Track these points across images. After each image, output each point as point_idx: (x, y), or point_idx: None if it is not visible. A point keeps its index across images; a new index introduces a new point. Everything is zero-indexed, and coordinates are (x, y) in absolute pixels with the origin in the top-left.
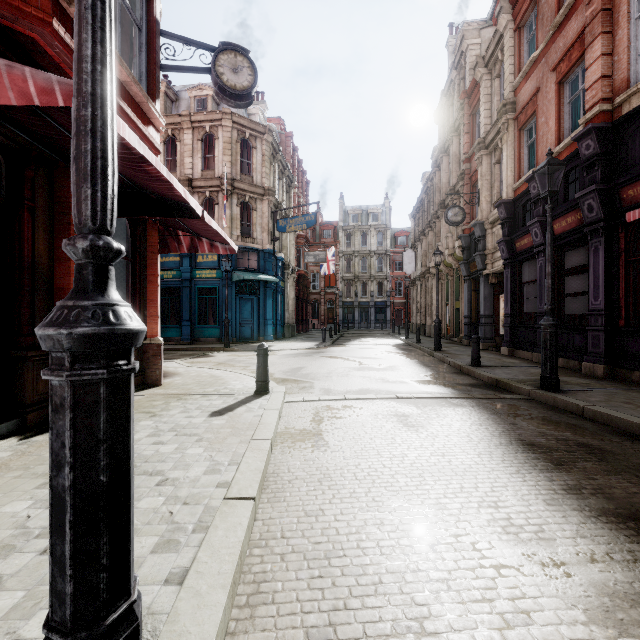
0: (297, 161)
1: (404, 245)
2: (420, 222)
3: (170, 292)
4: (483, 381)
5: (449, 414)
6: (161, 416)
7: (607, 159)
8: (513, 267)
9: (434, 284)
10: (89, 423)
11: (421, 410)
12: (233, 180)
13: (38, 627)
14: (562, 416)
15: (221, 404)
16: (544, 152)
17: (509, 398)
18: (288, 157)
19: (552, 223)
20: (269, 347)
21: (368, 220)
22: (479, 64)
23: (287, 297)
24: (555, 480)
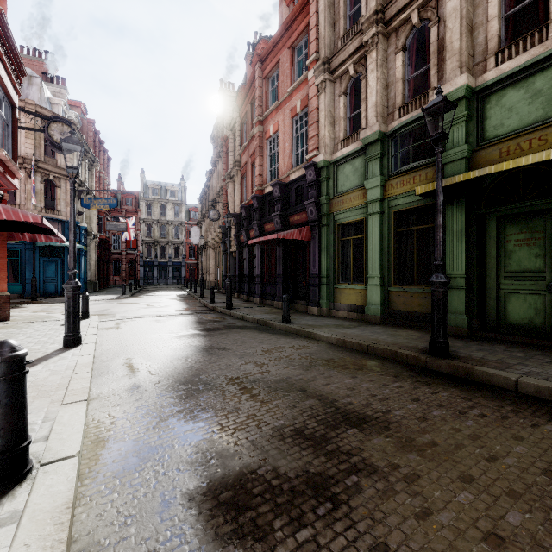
0: (99, 142)
1: (196, 219)
2: (204, 206)
3: None
4: (210, 309)
5: (179, 318)
6: (32, 328)
7: (261, 210)
8: (240, 250)
9: (210, 253)
10: (75, 300)
11: (168, 318)
12: (37, 161)
13: (52, 346)
14: (223, 316)
15: (63, 323)
16: (248, 195)
17: (211, 313)
18: (90, 140)
19: (249, 232)
20: None
21: (167, 195)
22: (228, 128)
23: (90, 259)
24: (195, 326)
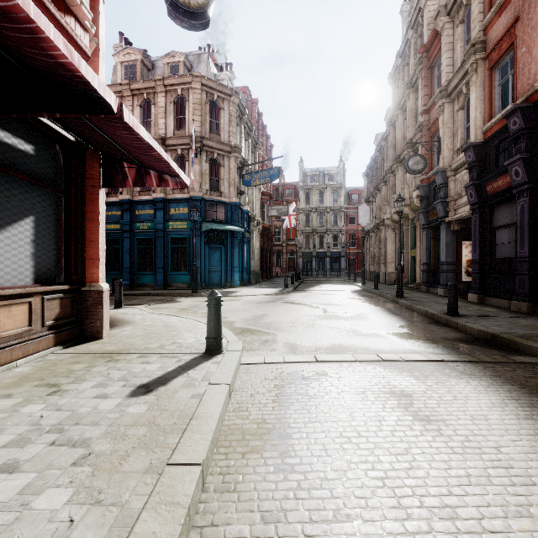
0: (262, 126)
1: (357, 202)
2: (373, 179)
3: (147, 242)
4: (471, 334)
5: (469, 393)
6: (63, 394)
7: None
8: (482, 212)
9: (388, 234)
10: None
11: (424, 384)
12: (202, 138)
13: None
14: None
15: (156, 371)
16: (525, 84)
17: (528, 362)
18: (254, 121)
19: None
20: (234, 293)
21: (325, 180)
22: (441, 13)
23: (252, 247)
24: None
